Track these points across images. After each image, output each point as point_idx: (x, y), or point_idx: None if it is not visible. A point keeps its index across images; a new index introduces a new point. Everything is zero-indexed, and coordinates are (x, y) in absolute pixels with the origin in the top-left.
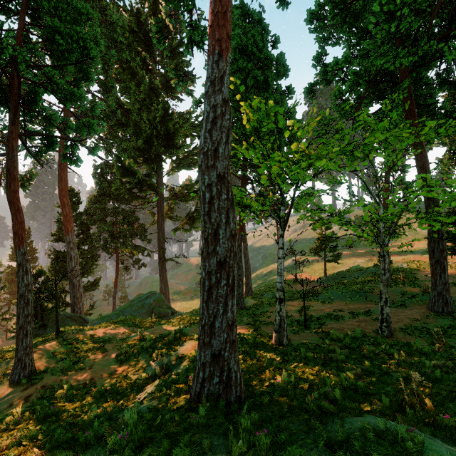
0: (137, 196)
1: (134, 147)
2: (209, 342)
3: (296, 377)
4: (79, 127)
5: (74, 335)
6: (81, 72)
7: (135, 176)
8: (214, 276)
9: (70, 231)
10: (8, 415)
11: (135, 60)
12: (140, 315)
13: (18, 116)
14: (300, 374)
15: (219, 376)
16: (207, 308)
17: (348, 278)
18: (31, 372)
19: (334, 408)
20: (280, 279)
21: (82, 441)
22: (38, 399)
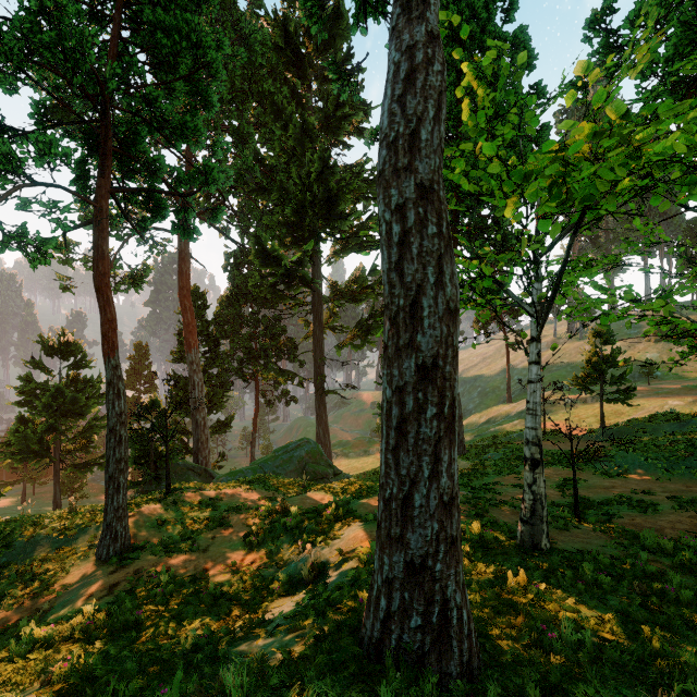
0: (283, 295)
1: (279, 222)
2: (401, 536)
3: (585, 629)
4: (192, 175)
5: (189, 496)
6: (198, 95)
7: (281, 264)
8: (410, 397)
9: (193, 347)
10: (83, 611)
11: (281, 91)
12: (287, 474)
13: (109, 164)
14: (593, 621)
15: (422, 613)
16: (396, 465)
17: (651, 433)
18: (125, 546)
19: None
20: (532, 422)
21: None
22: (126, 592)
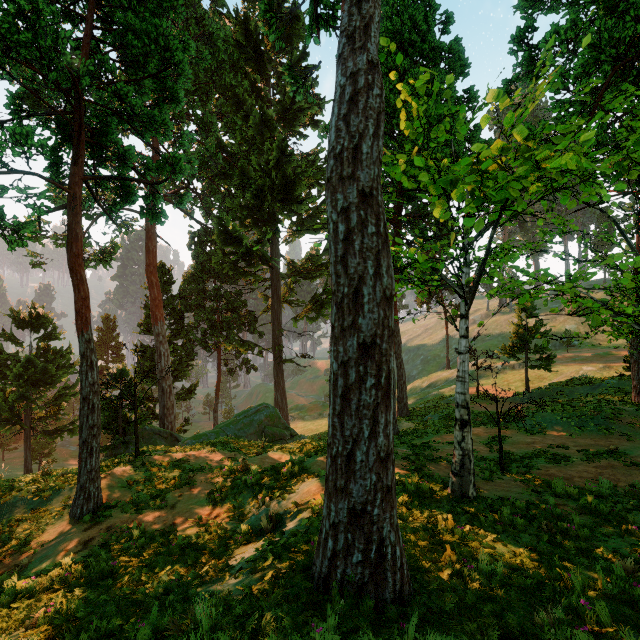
0: (244, 272)
1: (240, 205)
2: (345, 487)
3: (500, 561)
4: (161, 165)
5: (157, 458)
6: (165, 90)
7: (242, 244)
8: (353, 370)
9: (160, 320)
10: (60, 565)
11: (242, 84)
12: (247, 437)
13: (82, 153)
14: (507, 555)
15: (362, 551)
16: (341, 427)
17: (568, 395)
18: (97, 505)
19: None
20: (462, 388)
21: (131, 637)
22: (100, 546)
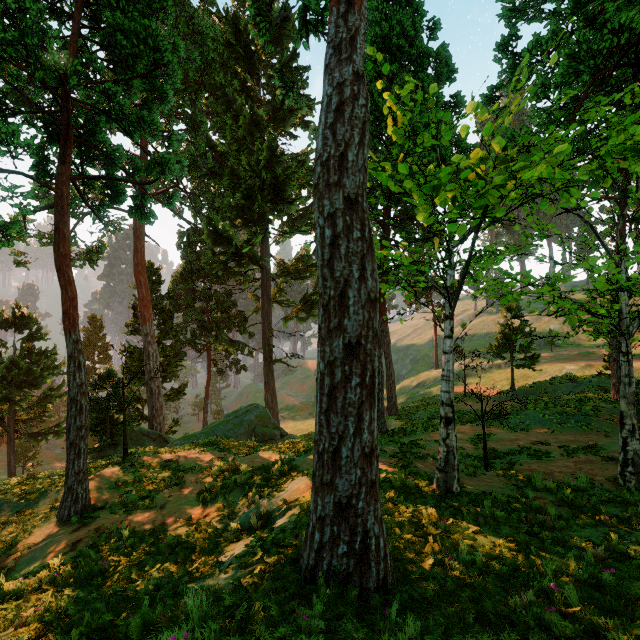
0: (234, 272)
1: (230, 205)
2: (331, 482)
3: (480, 552)
4: (150, 165)
5: (146, 459)
6: (154, 90)
7: (232, 244)
8: (339, 370)
9: (148, 320)
10: (48, 566)
11: (232, 84)
12: (237, 437)
13: (70, 153)
14: (487, 546)
15: (347, 542)
16: (328, 424)
17: (551, 393)
18: (85, 507)
19: (573, 627)
20: (446, 387)
21: (122, 631)
22: (89, 547)
